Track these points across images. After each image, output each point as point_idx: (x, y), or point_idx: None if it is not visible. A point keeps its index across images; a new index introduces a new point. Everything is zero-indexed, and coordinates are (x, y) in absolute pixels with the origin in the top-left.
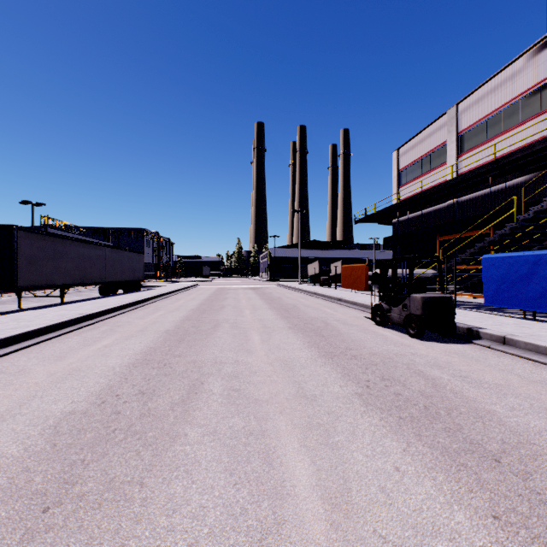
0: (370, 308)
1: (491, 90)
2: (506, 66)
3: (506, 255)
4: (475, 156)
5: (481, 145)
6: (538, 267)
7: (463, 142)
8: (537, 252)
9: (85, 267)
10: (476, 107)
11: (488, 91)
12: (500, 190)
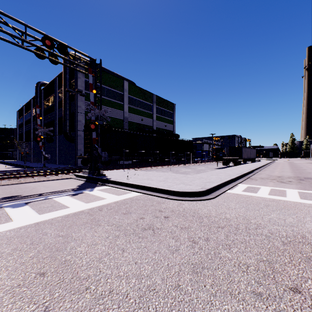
0: None
1: None
2: None
3: None
4: None
5: None
6: None
7: None
8: None
9: (247, 154)
10: None
11: None
12: None
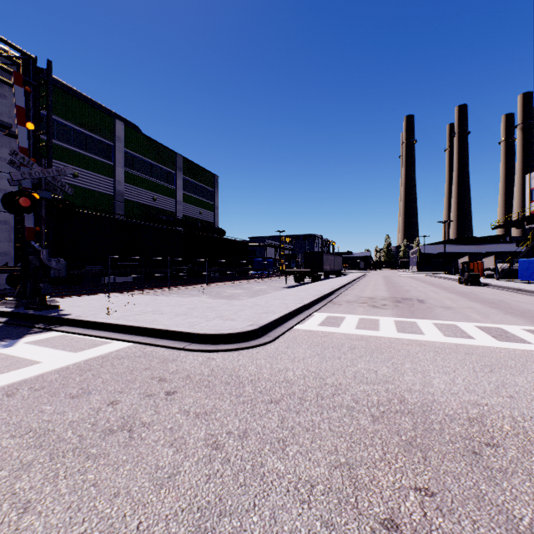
0: None
1: None
2: None
3: (523, 260)
4: None
5: None
6: (529, 265)
7: None
8: (530, 259)
9: (330, 264)
10: None
11: None
12: None
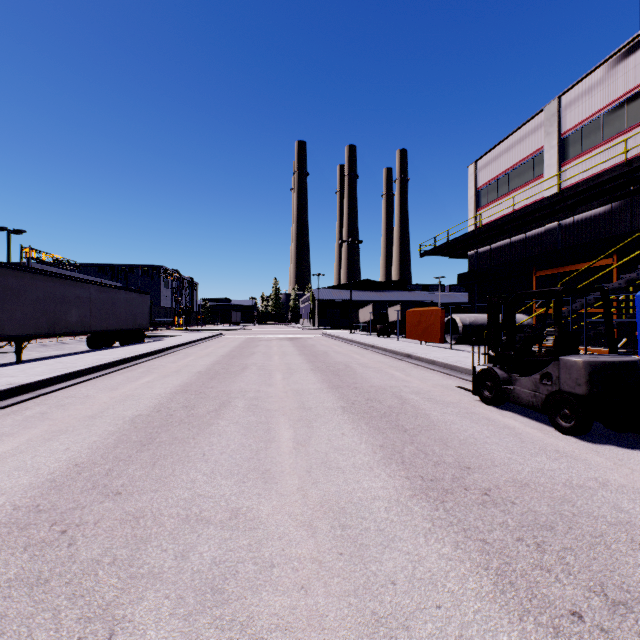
0: (458, 370)
1: (608, 73)
2: (632, 38)
3: None
4: (585, 164)
5: (594, 149)
6: None
7: (568, 146)
8: None
9: (56, 312)
10: (587, 98)
11: (605, 75)
12: (623, 207)
